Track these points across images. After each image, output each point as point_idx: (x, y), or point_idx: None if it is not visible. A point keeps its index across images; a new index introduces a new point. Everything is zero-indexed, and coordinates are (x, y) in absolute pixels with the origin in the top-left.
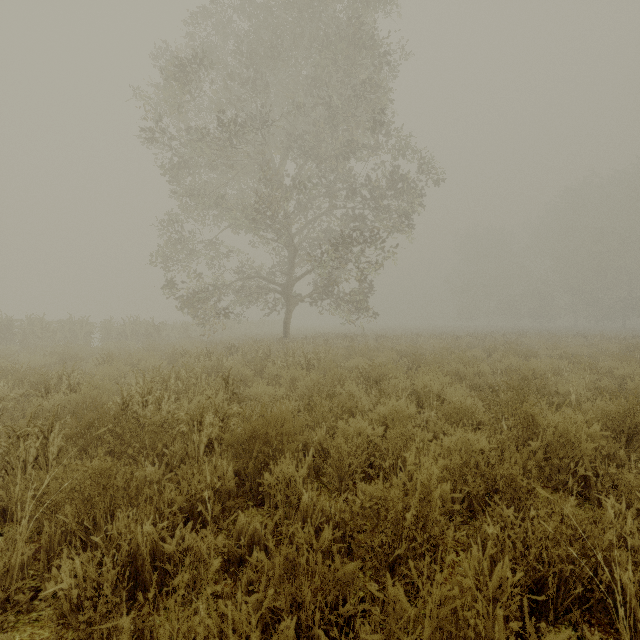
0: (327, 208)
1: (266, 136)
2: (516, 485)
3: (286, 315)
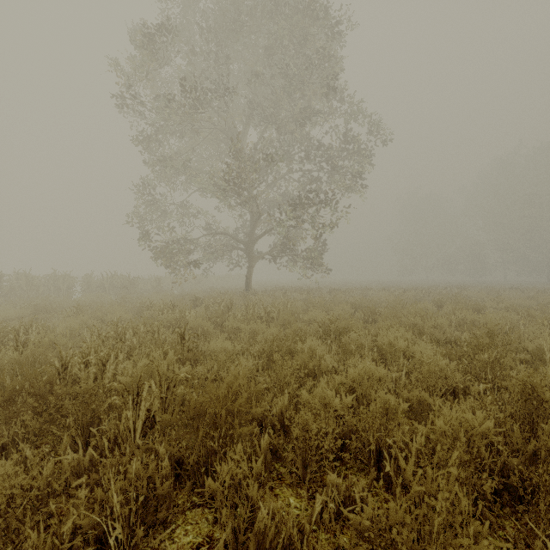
0: (285, 173)
1: (230, 108)
2: None
3: (248, 270)
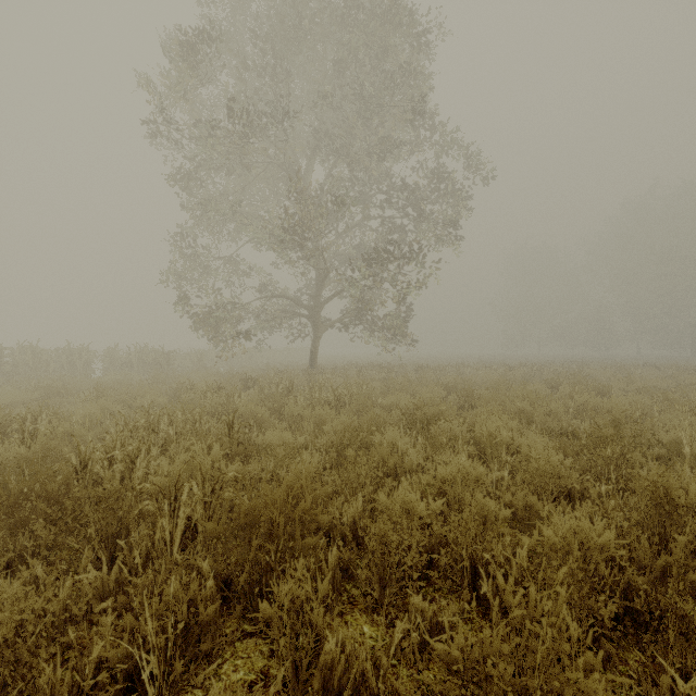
0: (360, 220)
1: (290, 138)
2: (689, 629)
3: (313, 342)
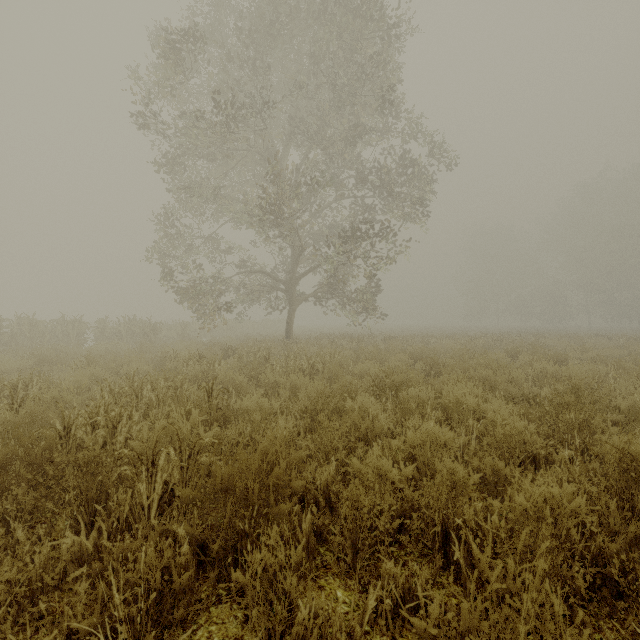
0: (332, 201)
1: (268, 125)
2: None
3: (289, 314)
